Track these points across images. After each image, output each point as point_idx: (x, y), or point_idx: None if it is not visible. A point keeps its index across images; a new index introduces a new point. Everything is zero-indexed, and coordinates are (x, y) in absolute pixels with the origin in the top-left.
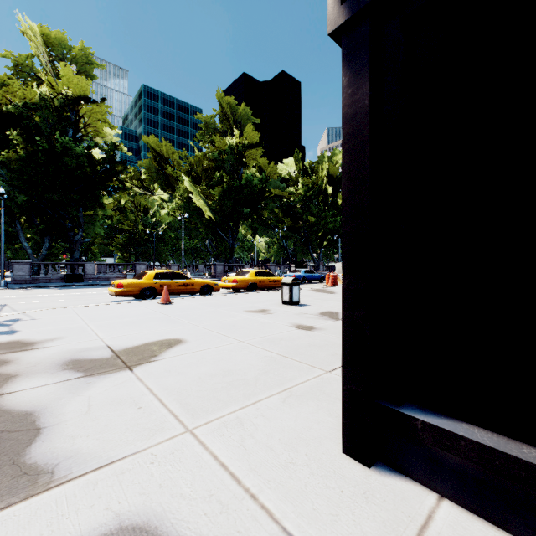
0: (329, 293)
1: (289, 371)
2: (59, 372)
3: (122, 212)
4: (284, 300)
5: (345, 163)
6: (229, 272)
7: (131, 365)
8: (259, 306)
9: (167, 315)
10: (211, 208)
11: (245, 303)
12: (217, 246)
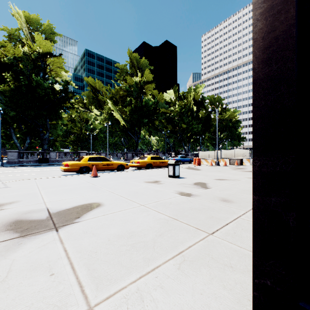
0: (197, 170)
1: (179, 233)
2: (2, 232)
3: (73, 122)
4: (169, 174)
5: (257, 31)
6: (135, 157)
7: (58, 226)
8: (153, 179)
9: (94, 184)
10: (124, 119)
11: (145, 176)
12: (128, 142)
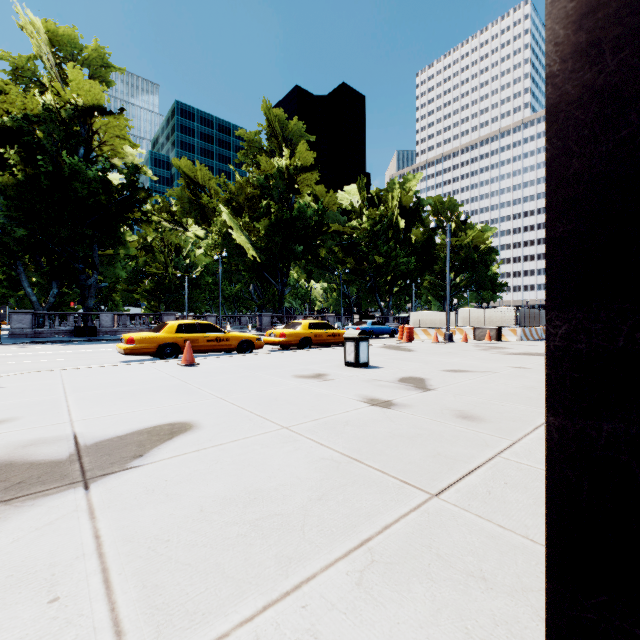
0: (406, 351)
1: (364, 493)
2: None
3: (149, 251)
4: (347, 360)
5: None
6: (278, 324)
7: (91, 477)
8: (313, 369)
9: (185, 382)
10: (255, 246)
11: (295, 364)
12: (263, 293)
